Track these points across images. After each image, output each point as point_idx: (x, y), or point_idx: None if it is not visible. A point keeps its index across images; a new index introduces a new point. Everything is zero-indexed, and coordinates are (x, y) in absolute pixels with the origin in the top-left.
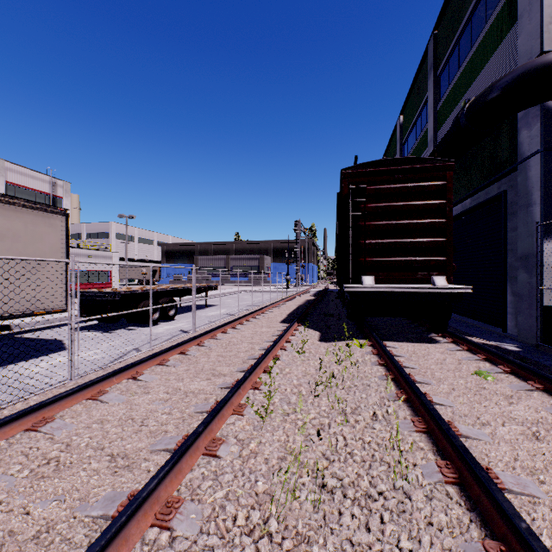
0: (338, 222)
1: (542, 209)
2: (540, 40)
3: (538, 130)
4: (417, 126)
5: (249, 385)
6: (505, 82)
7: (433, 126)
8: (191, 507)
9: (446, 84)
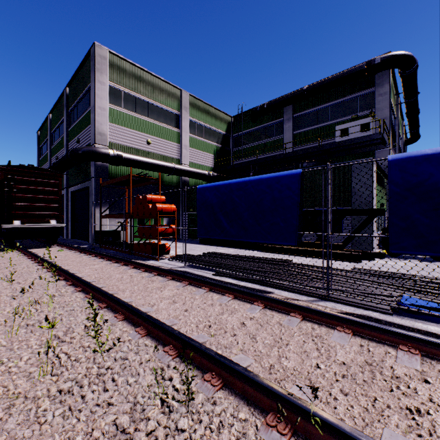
0: None
1: (95, 197)
2: (95, 139)
3: (94, 169)
4: (60, 129)
5: None
6: (81, 151)
7: (67, 138)
8: None
9: (73, 120)
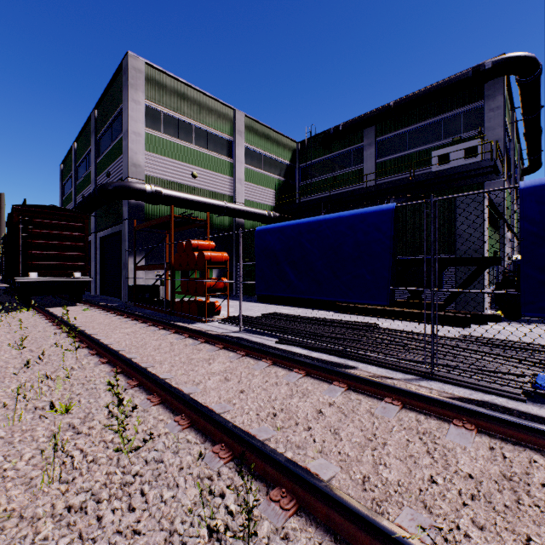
0: (8, 228)
1: (129, 244)
2: (128, 171)
3: (128, 210)
4: (87, 161)
5: None
6: (112, 186)
7: (95, 172)
8: None
9: (102, 149)
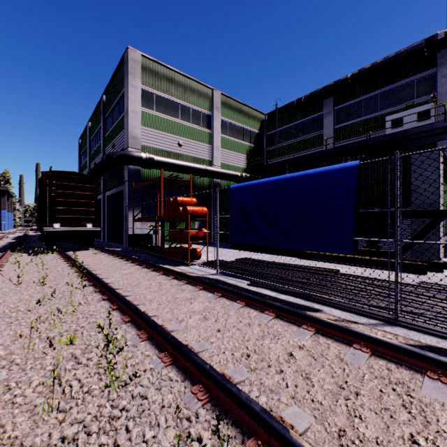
0: (40, 189)
1: (129, 201)
2: (128, 143)
3: (128, 173)
4: (98, 136)
5: (0, 264)
6: (115, 155)
7: (103, 144)
8: (2, 273)
9: (109, 126)
